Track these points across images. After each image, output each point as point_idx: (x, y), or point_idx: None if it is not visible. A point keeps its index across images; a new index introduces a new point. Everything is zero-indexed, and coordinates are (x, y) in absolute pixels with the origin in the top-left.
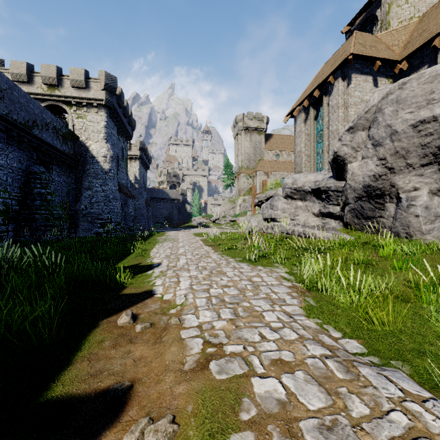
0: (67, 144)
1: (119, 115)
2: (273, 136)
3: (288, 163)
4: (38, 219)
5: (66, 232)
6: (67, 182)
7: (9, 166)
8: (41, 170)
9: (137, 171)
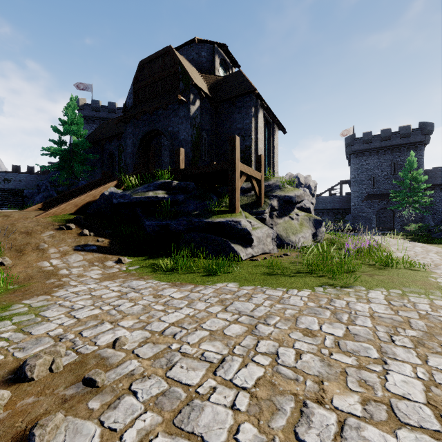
0: None
1: None
2: None
3: None
4: None
5: None
6: None
7: None
8: None
9: None
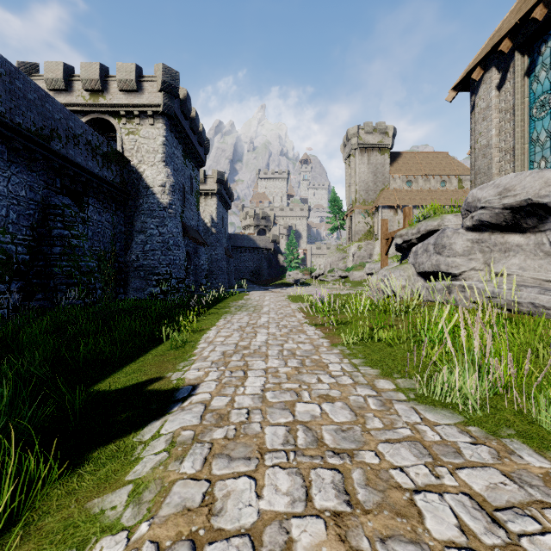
0: (110, 168)
1: (185, 129)
2: (402, 155)
3: (426, 192)
4: (58, 274)
5: (99, 294)
6: (111, 223)
7: (13, 195)
8: (65, 202)
9: (214, 211)
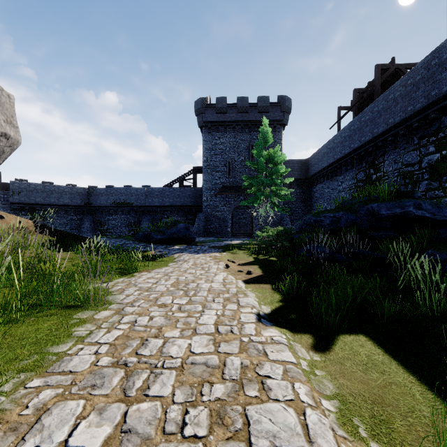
0: None
1: None
2: None
3: None
4: None
5: None
6: None
7: None
8: None
9: None
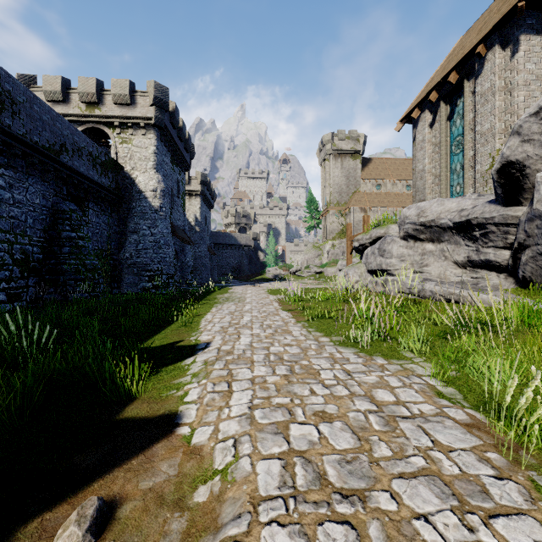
0: (108, 175)
1: (173, 138)
2: (372, 160)
3: (393, 195)
4: (67, 271)
5: (102, 288)
6: (107, 224)
7: (30, 203)
8: (72, 207)
9: (198, 210)
